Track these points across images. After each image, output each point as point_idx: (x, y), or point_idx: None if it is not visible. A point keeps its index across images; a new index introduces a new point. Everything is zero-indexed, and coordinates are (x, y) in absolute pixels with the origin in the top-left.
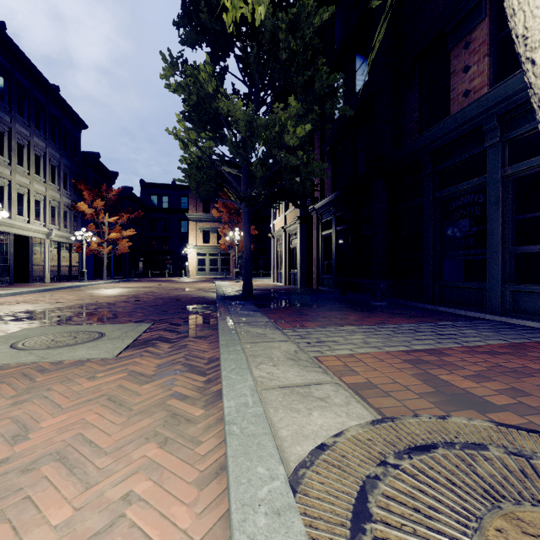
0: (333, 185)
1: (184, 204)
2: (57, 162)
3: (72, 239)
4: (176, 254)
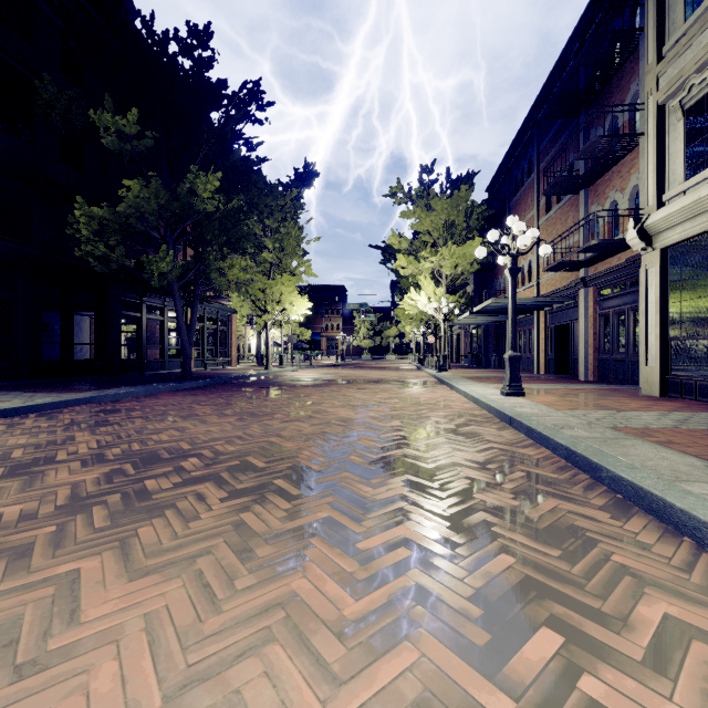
0: None
1: None
2: None
3: None
4: None
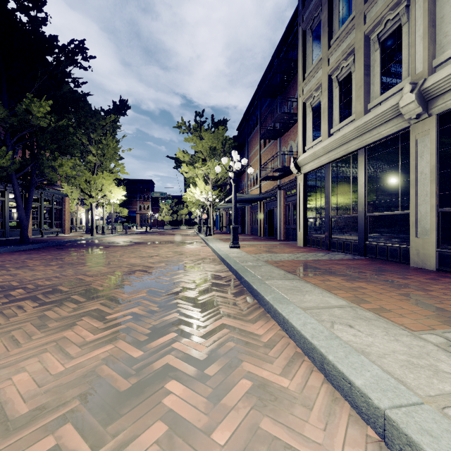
0: None
1: None
2: None
3: None
4: None
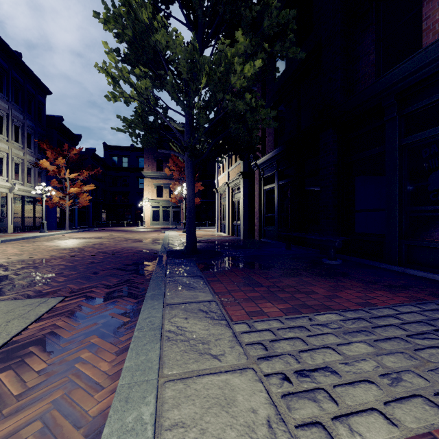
0: (275, 141)
1: (141, 164)
2: (21, 123)
3: (33, 193)
4: (135, 206)
